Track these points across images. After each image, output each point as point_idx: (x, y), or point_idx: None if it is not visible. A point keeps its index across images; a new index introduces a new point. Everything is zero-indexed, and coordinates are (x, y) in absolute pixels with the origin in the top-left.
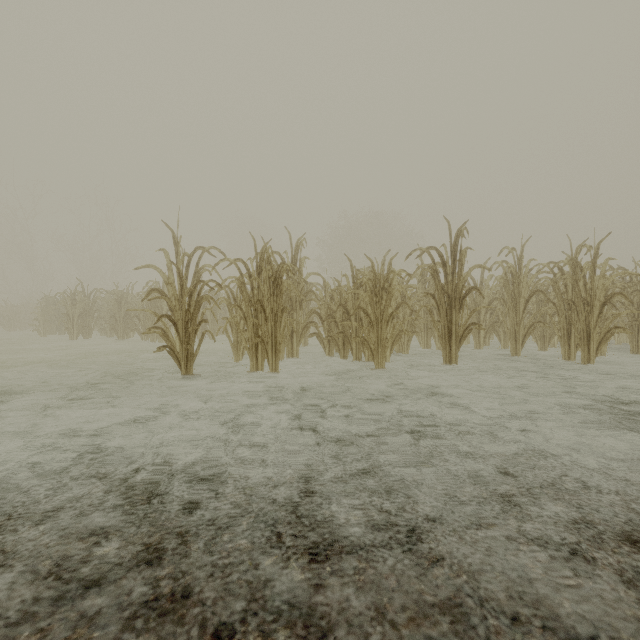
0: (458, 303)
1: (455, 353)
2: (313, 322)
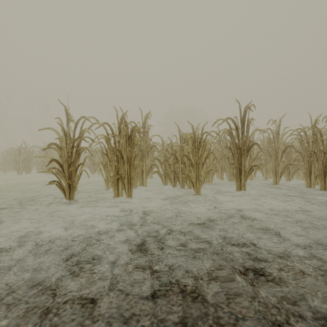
0: (246, 152)
1: (243, 184)
2: (155, 164)
